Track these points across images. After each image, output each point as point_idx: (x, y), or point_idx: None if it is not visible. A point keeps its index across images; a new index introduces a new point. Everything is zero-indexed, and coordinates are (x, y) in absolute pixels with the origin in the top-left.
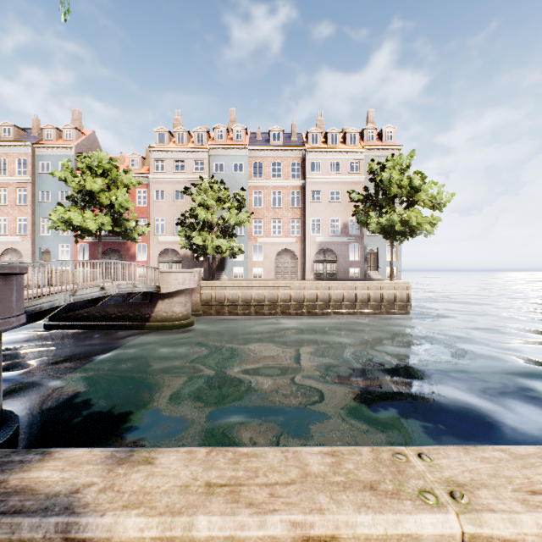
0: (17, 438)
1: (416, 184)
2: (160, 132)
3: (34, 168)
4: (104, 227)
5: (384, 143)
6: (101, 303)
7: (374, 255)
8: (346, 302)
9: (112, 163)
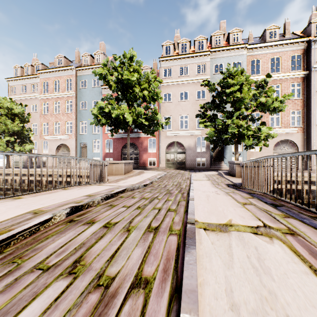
0: None
1: None
2: (166, 45)
3: (76, 86)
4: (138, 119)
5: None
6: None
7: None
8: None
9: (137, 65)
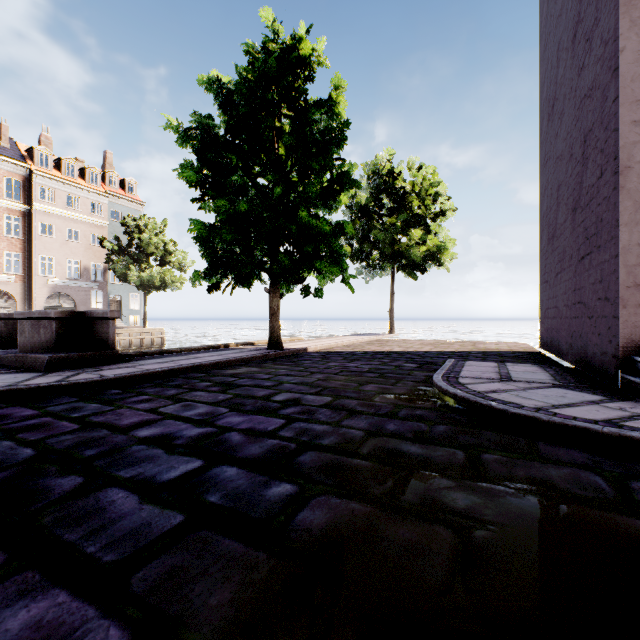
0: None
1: (171, 249)
2: None
3: None
4: None
5: (128, 194)
6: None
7: (118, 303)
8: None
9: None
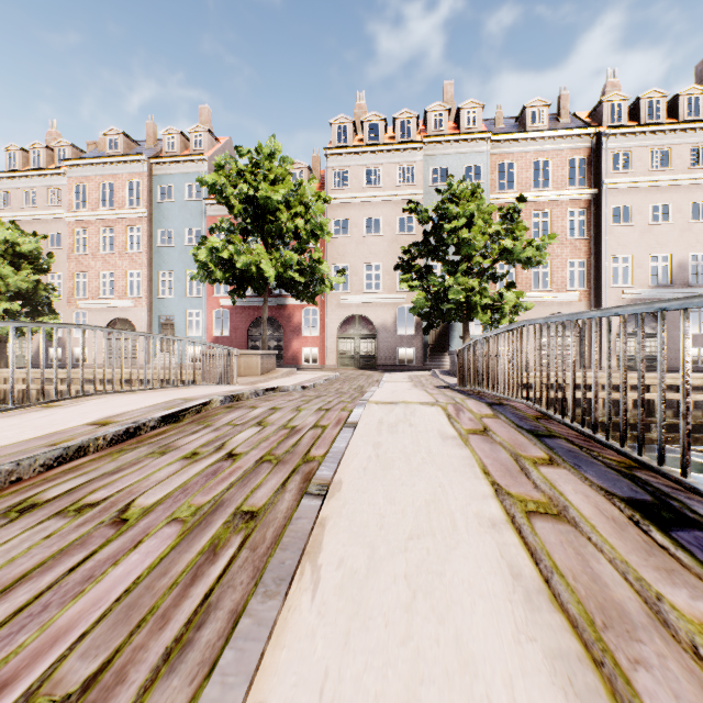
0: None
1: None
2: (339, 124)
3: (150, 196)
4: (285, 273)
5: None
6: None
7: None
8: None
9: (283, 166)
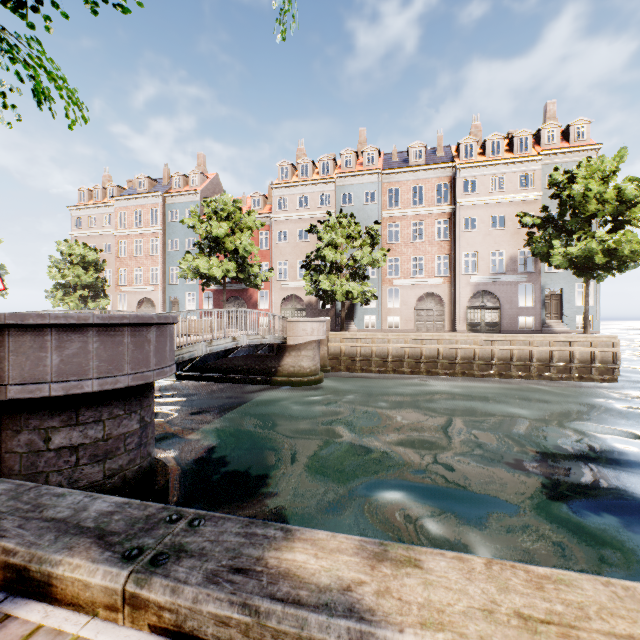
0: (169, 489)
1: (629, 195)
2: (282, 166)
3: (164, 218)
4: (229, 274)
5: (572, 144)
6: (231, 355)
7: (556, 298)
8: (517, 362)
9: (235, 205)
